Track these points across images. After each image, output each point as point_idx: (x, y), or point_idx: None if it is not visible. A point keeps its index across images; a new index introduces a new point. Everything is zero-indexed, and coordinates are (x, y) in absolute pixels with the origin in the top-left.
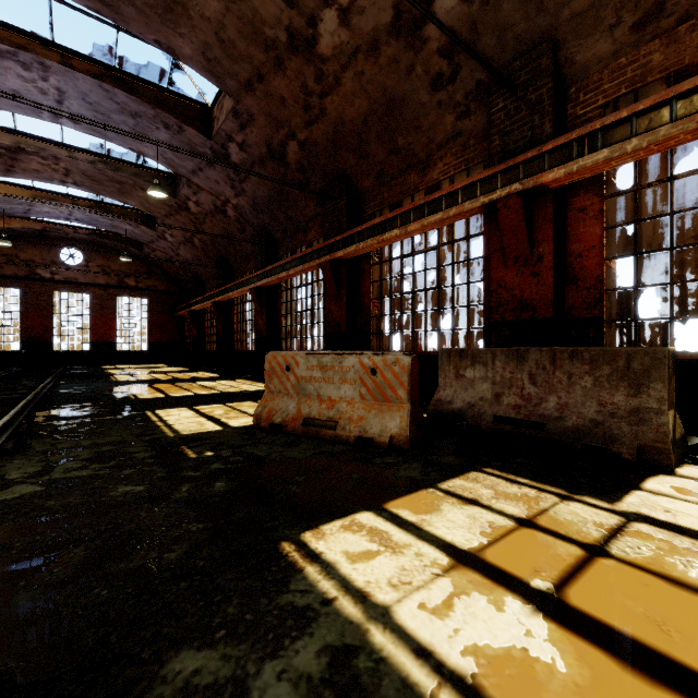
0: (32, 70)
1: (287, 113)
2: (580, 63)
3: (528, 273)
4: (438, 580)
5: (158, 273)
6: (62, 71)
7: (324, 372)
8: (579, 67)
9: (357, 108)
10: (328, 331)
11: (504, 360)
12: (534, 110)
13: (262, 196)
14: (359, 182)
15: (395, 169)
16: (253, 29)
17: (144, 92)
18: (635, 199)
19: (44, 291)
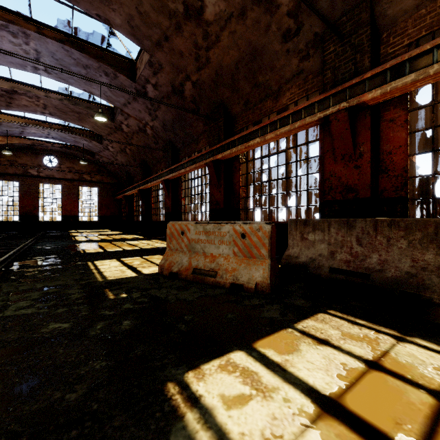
0: (18, 37)
1: (184, 63)
2: (391, 16)
3: (352, 166)
4: (308, 433)
5: (105, 171)
6: (38, 37)
7: (208, 236)
8: (390, 18)
9: (231, 57)
10: (212, 207)
11: (337, 227)
12: (357, 51)
13: (169, 120)
14: (232, 108)
15: (256, 98)
16: (161, 4)
17: (91, 51)
18: (432, 110)
19: (33, 183)
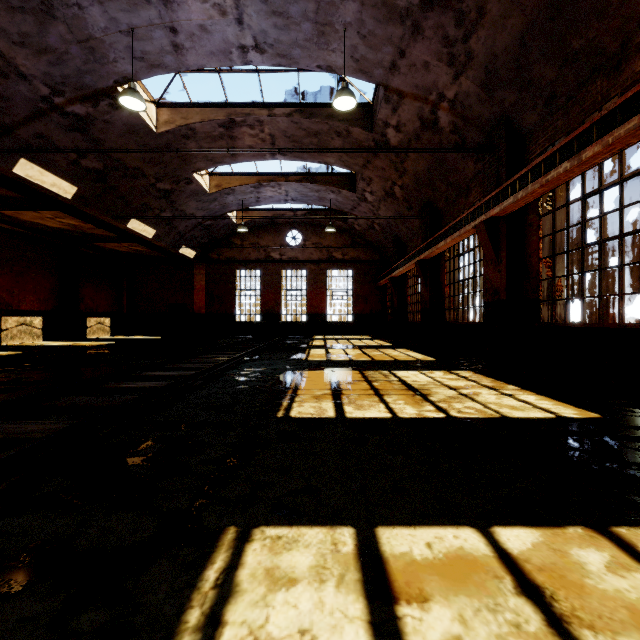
0: None
1: None
2: None
3: None
4: None
5: (361, 243)
6: None
7: None
8: None
9: None
10: None
11: None
12: None
13: (506, 47)
14: None
15: None
16: None
17: None
18: None
19: (275, 271)
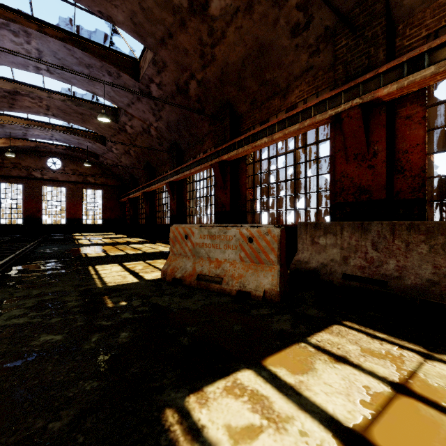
0: (19, 36)
1: (189, 61)
2: (407, 6)
3: (365, 166)
4: None
5: (109, 174)
6: (39, 36)
7: (213, 240)
8: (406, 8)
9: (237, 54)
10: (217, 210)
11: (350, 231)
12: (370, 44)
13: (173, 120)
14: (238, 107)
15: (264, 97)
16: None
17: (94, 50)
18: None
19: (37, 186)
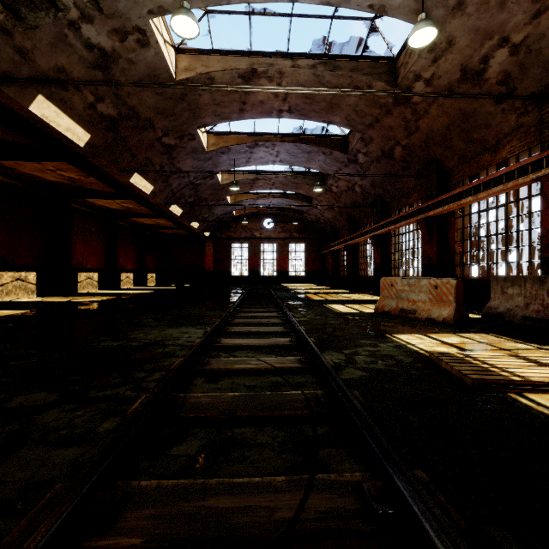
0: (269, 148)
1: (394, 133)
2: None
3: None
4: (433, 344)
5: (310, 227)
6: (280, 144)
7: (410, 287)
8: None
9: (441, 122)
10: (423, 263)
11: (531, 283)
12: None
13: (378, 178)
14: (446, 163)
15: (472, 153)
16: (373, 102)
17: (314, 141)
18: None
19: (257, 244)
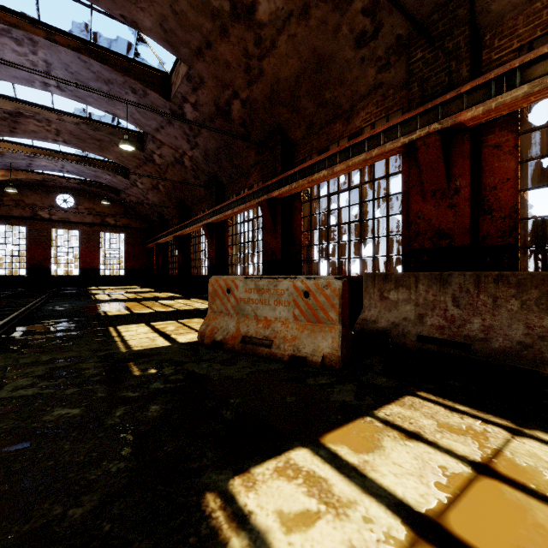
0: (23, 45)
1: (231, 76)
2: (495, 11)
3: (445, 204)
4: None
5: (132, 213)
6: (48, 45)
7: (260, 294)
8: (494, 15)
9: (290, 68)
10: (266, 258)
11: (427, 283)
12: (452, 57)
13: (212, 148)
14: (292, 133)
15: (323, 120)
16: (201, 1)
17: (115, 62)
18: None
19: (43, 228)
